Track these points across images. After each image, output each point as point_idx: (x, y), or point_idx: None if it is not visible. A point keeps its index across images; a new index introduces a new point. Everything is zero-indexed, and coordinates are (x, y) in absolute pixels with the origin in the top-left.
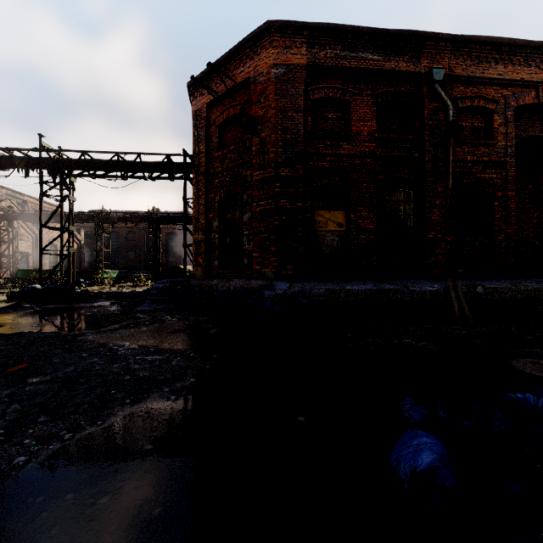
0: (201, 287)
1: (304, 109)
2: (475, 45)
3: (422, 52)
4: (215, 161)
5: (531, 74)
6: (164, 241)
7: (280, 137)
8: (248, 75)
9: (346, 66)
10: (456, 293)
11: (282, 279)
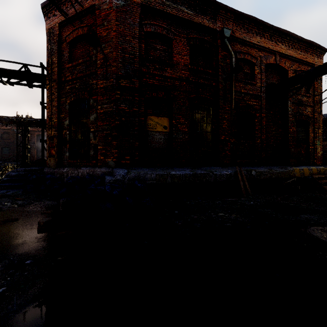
0: (53, 174)
1: (139, 37)
2: (246, 20)
3: (218, 16)
4: (66, 71)
5: (273, 46)
6: (35, 140)
7: (120, 55)
8: (93, 2)
9: (170, 12)
10: (241, 175)
11: (121, 167)
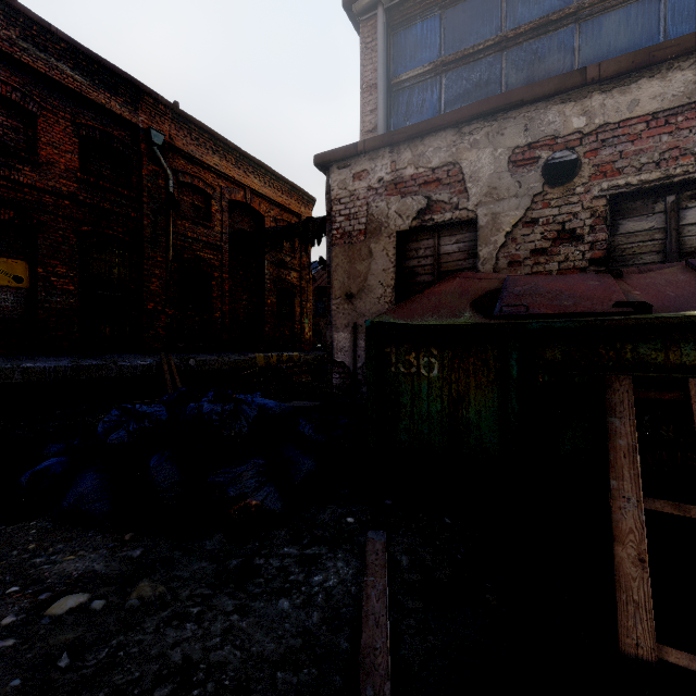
0: None
1: None
2: (195, 126)
3: (141, 104)
4: None
5: (241, 176)
6: None
7: None
8: None
9: (29, 64)
10: (170, 366)
11: None
